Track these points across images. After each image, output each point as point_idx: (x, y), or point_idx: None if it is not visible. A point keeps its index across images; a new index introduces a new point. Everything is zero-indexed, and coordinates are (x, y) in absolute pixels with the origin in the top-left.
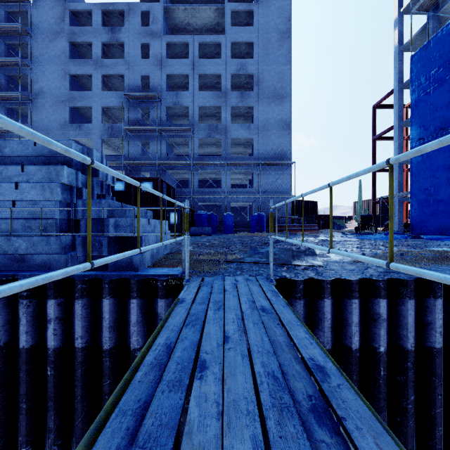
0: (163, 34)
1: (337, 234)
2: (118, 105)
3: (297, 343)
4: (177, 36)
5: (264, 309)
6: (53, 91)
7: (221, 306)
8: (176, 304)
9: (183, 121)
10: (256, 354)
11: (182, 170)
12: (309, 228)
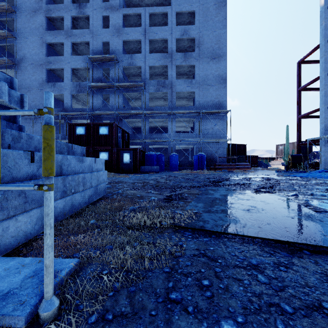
0: (120, 7)
1: (269, 172)
2: (84, 67)
3: None
4: (132, 8)
5: None
6: (33, 56)
7: None
8: None
9: (137, 80)
10: None
11: (136, 119)
12: (243, 166)
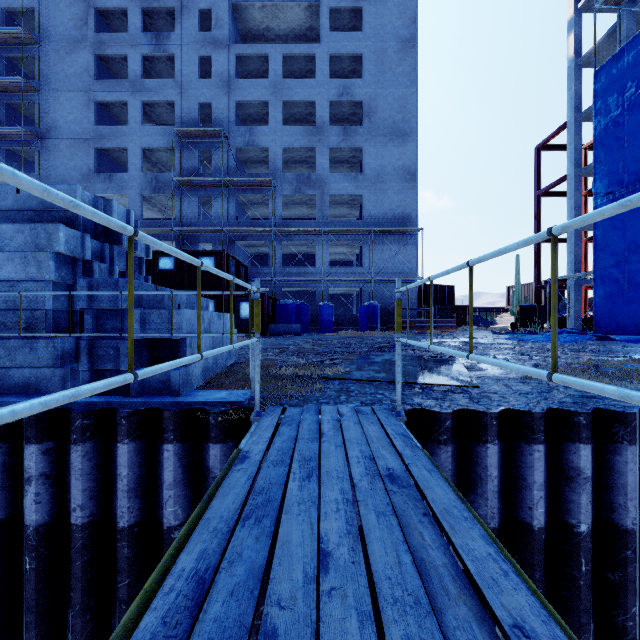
0: (231, 42)
1: (484, 333)
2: (166, 146)
3: (476, 573)
4: (251, 45)
5: (394, 477)
6: (72, 125)
7: (314, 469)
8: (233, 461)
9: (261, 169)
10: (390, 608)
11: (258, 240)
12: (443, 324)
